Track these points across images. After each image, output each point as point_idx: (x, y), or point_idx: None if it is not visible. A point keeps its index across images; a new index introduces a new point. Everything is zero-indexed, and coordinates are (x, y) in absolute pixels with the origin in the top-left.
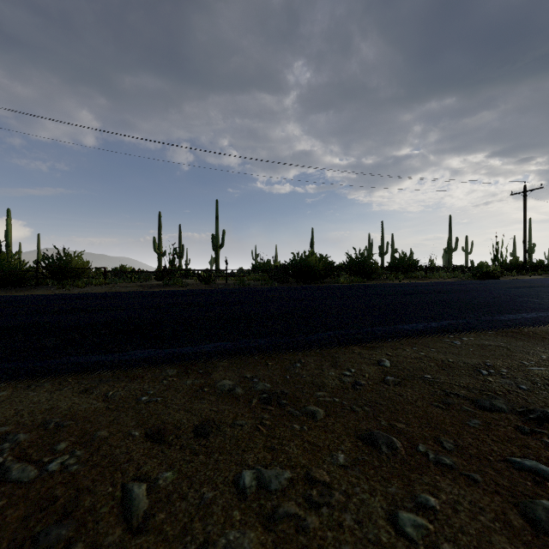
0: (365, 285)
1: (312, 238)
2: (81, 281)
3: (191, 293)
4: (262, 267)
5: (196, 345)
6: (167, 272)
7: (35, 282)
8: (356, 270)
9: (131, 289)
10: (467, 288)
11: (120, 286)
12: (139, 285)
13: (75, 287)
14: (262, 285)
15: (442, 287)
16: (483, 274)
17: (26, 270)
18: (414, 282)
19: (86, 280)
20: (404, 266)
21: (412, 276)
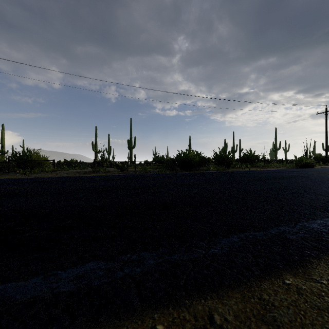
0: (228, 172)
1: (190, 142)
2: (37, 169)
3: (107, 178)
4: (159, 160)
5: (55, 269)
6: (98, 163)
7: (7, 170)
8: (220, 162)
9: (71, 174)
10: (305, 175)
11: (64, 172)
12: (77, 171)
13: (34, 173)
14: (158, 171)
15: (285, 174)
16: (303, 164)
17: (1, 162)
18: (260, 170)
19: (41, 168)
20: (250, 159)
21: (255, 166)
